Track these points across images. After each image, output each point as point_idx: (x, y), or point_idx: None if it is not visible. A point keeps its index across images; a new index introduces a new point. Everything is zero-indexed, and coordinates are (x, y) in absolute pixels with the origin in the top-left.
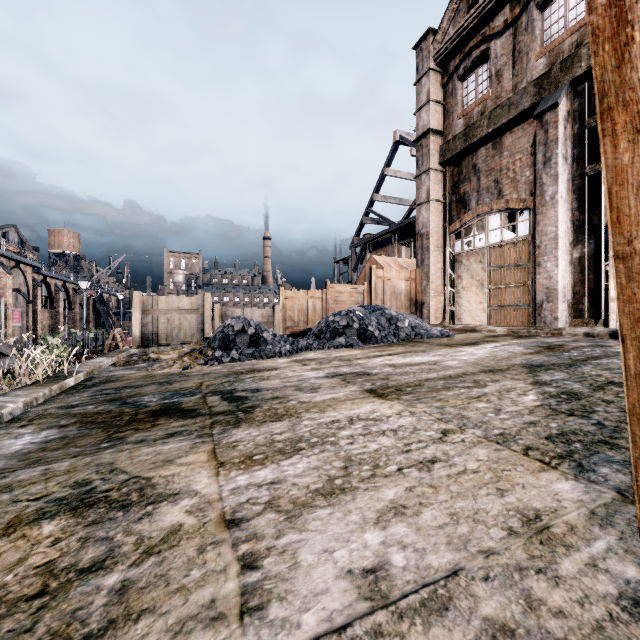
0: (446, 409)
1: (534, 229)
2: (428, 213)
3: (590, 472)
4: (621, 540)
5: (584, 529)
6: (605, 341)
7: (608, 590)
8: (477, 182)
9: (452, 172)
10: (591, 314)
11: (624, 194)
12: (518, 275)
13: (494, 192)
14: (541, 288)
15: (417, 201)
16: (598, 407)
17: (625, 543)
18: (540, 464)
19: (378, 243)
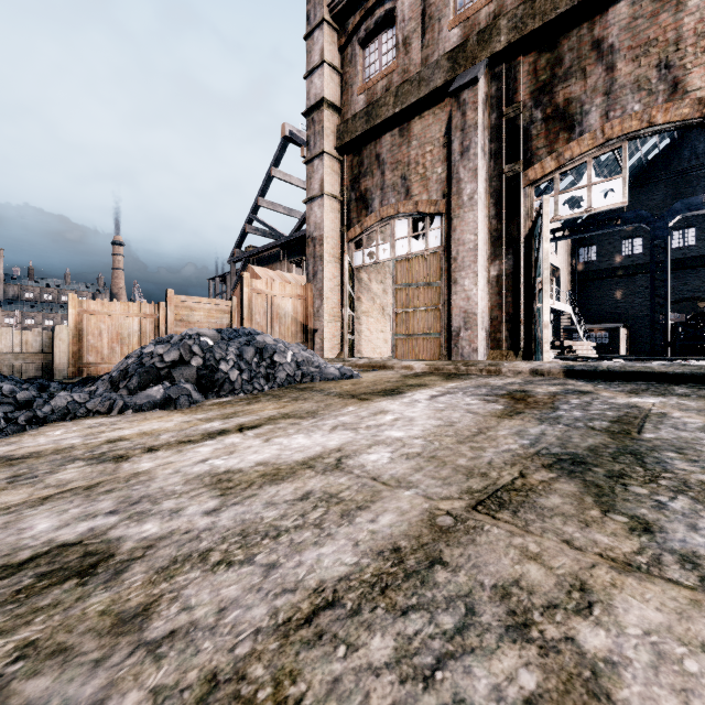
0: None
1: (447, 239)
2: (322, 210)
3: None
4: None
5: None
6: (568, 382)
7: None
8: (381, 177)
9: (351, 162)
10: (510, 345)
11: None
12: (428, 296)
13: (401, 191)
14: (458, 311)
15: (308, 194)
16: None
17: None
18: None
19: (264, 259)
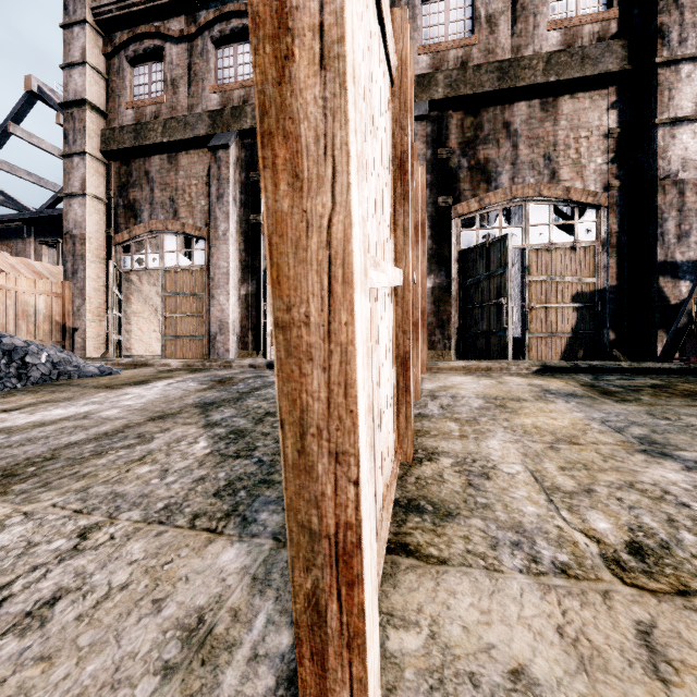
0: (93, 490)
1: (209, 260)
2: (84, 210)
3: (253, 524)
4: (277, 600)
5: (247, 607)
6: (264, 371)
7: (268, 685)
8: (151, 193)
9: (119, 169)
10: (254, 346)
11: (284, 249)
12: (194, 305)
13: (170, 210)
14: (215, 320)
15: (66, 189)
16: (259, 442)
17: (280, 602)
18: (207, 535)
19: None
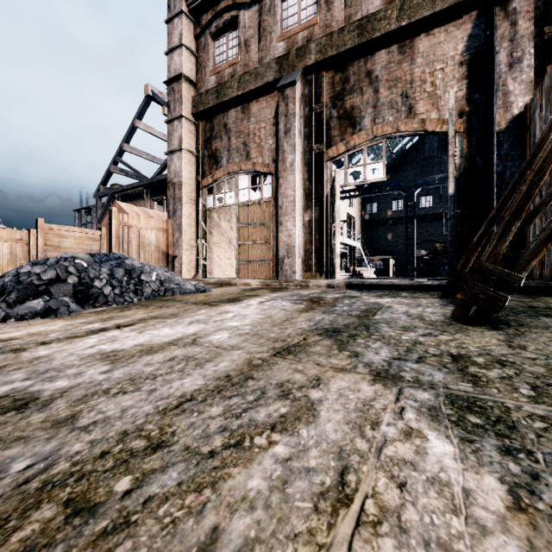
0: None
1: (276, 192)
2: (181, 162)
3: None
4: None
5: None
6: (347, 292)
7: None
8: (228, 141)
9: (205, 126)
10: (317, 269)
11: None
12: (263, 233)
13: (243, 153)
14: (283, 245)
15: (169, 147)
16: None
17: None
18: None
19: (129, 196)
